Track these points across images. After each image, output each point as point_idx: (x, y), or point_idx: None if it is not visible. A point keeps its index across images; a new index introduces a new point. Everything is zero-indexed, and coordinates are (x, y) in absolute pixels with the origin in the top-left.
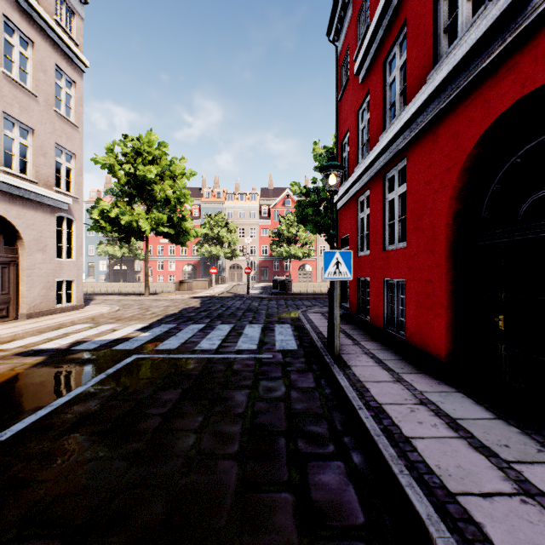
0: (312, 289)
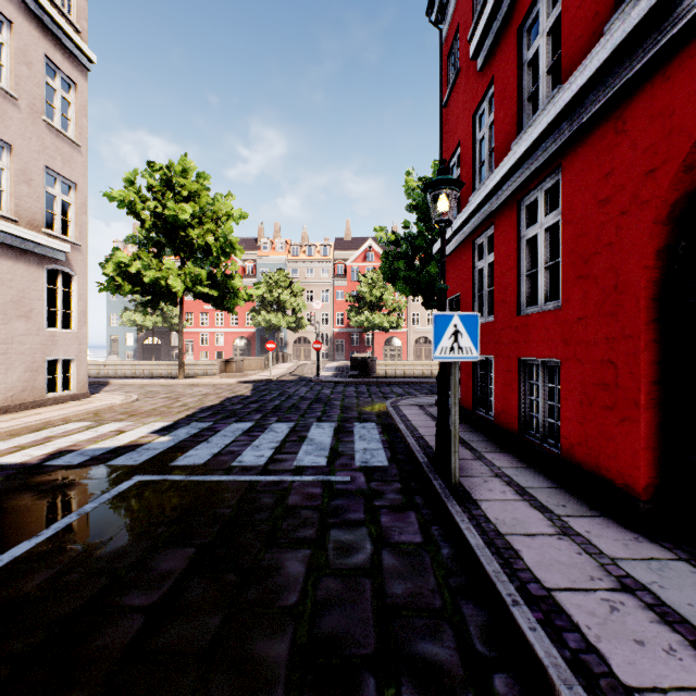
0: (401, 369)
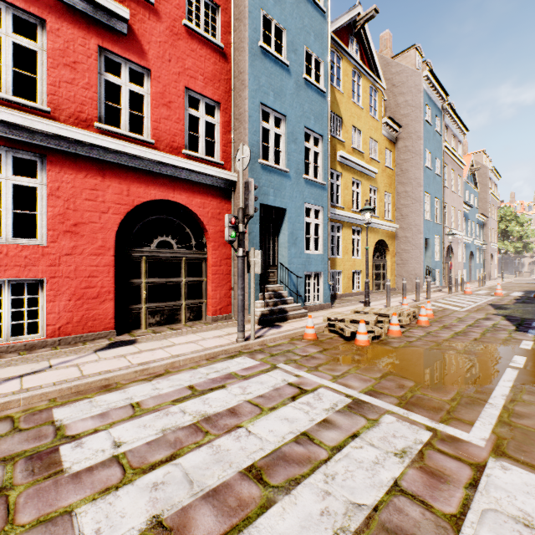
0: None
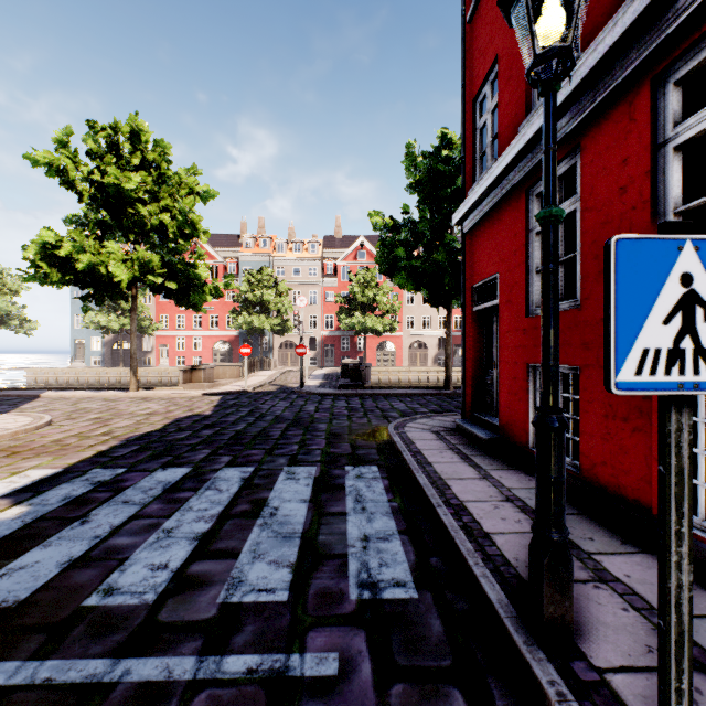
0: (396, 376)
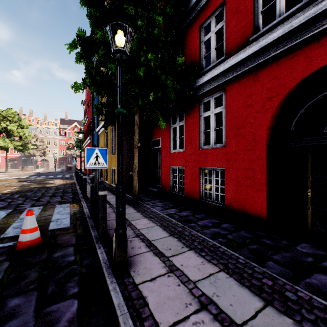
0: None
